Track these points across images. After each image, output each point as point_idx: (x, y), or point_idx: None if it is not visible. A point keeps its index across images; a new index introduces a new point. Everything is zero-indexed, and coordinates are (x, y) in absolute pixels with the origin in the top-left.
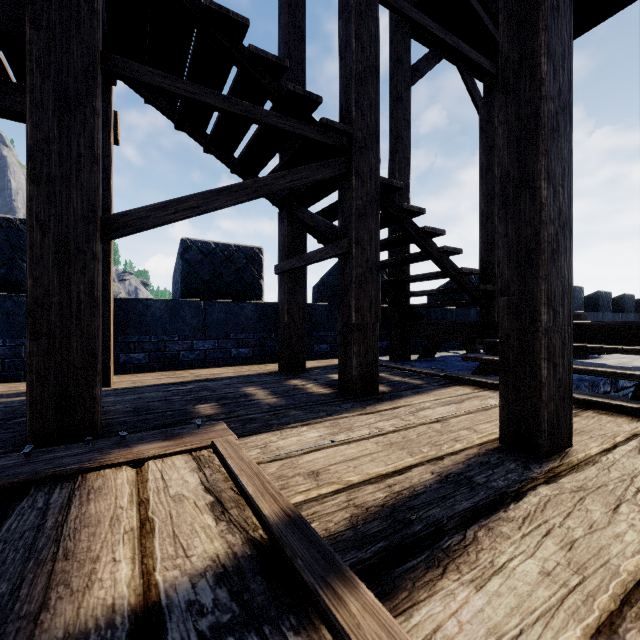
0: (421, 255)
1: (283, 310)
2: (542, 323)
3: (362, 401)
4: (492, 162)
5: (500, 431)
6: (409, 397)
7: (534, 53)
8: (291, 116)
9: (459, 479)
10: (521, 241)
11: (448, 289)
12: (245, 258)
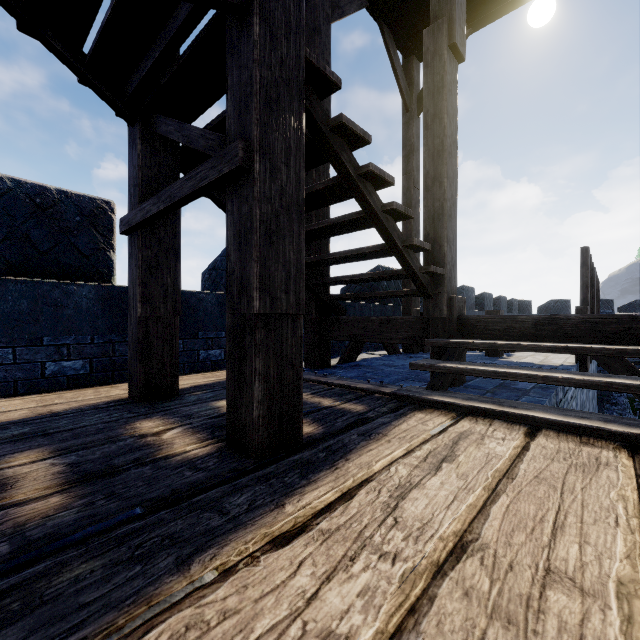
0: (358, 217)
1: (135, 295)
2: None
3: (274, 477)
4: (440, 107)
5: None
6: (360, 450)
7: None
8: None
9: None
10: None
11: (386, 272)
12: (79, 214)
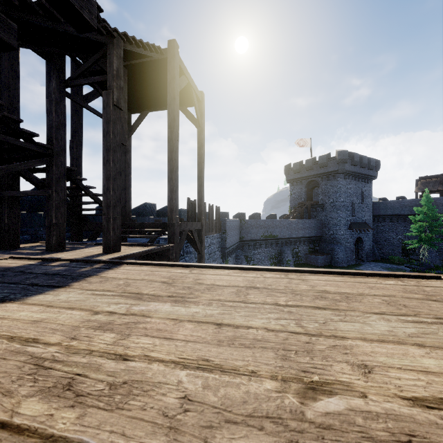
0: (86, 195)
1: (4, 216)
2: (111, 222)
3: (59, 251)
4: None
5: (103, 249)
6: (79, 249)
7: (110, 160)
8: (23, 138)
9: (88, 257)
10: (107, 203)
11: (99, 209)
12: None
